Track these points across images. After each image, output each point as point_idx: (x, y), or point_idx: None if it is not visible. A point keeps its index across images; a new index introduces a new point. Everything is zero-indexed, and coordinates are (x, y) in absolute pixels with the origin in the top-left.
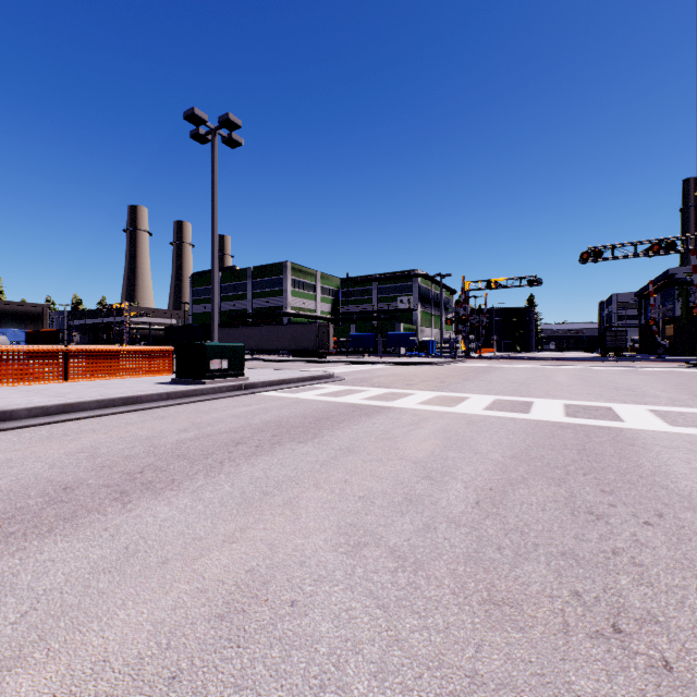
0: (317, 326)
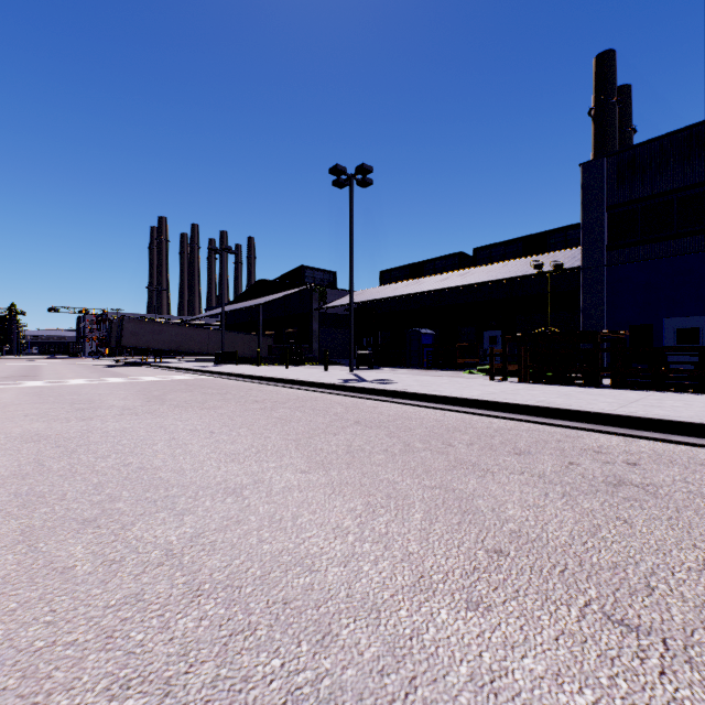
0: None
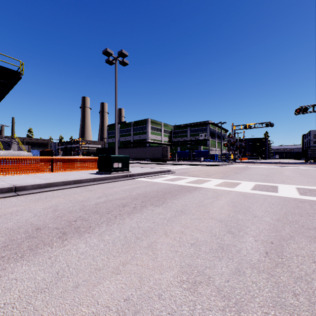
0: (162, 147)
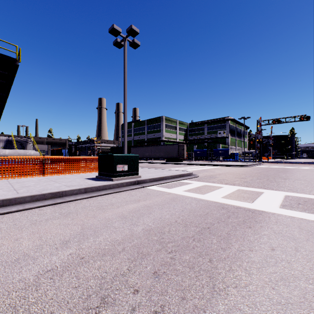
0: (178, 145)
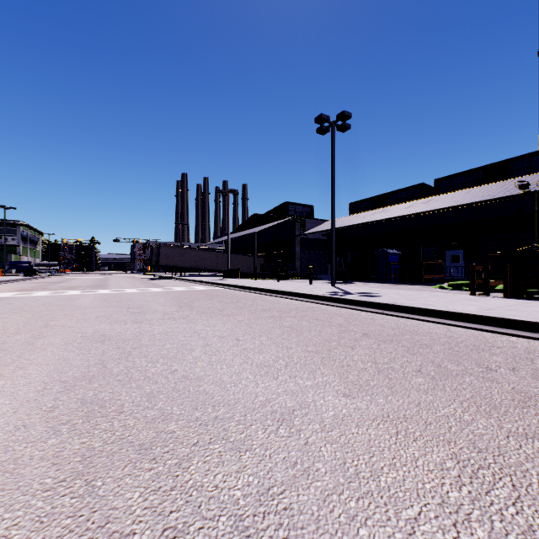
0: None
